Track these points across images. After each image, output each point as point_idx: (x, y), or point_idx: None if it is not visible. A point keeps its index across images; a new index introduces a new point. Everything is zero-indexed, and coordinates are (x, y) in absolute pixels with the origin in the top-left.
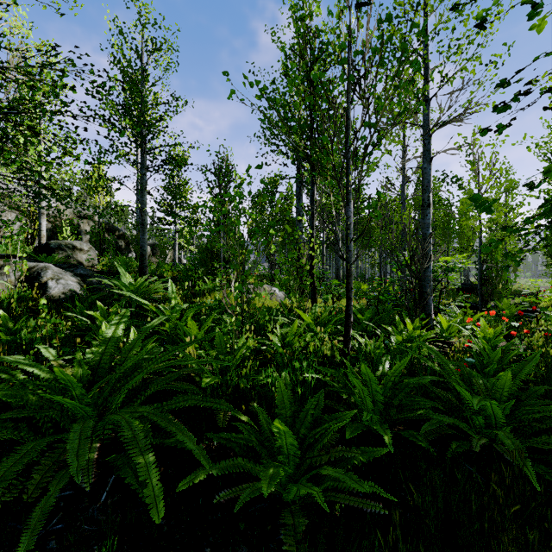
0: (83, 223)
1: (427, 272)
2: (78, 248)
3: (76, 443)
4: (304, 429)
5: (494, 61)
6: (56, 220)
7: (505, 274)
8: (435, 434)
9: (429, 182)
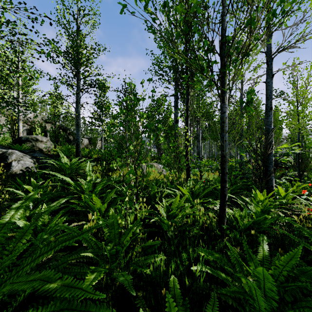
0: (48, 126)
1: (270, 156)
2: (39, 140)
3: None
4: None
5: None
6: (32, 124)
7: None
8: None
9: (271, 92)
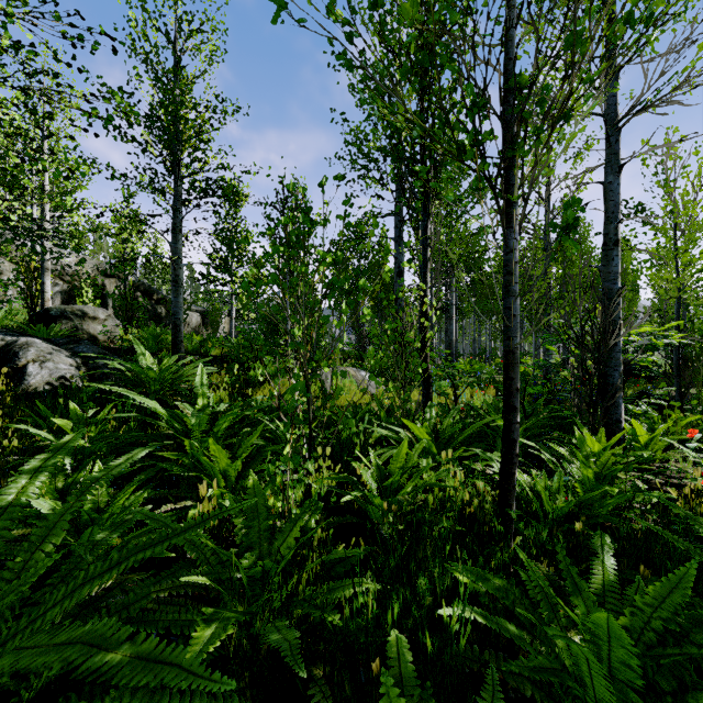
0: (109, 284)
1: (613, 353)
2: (90, 316)
3: None
4: None
5: None
6: (74, 279)
7: None
8: None
9: (617, 205)
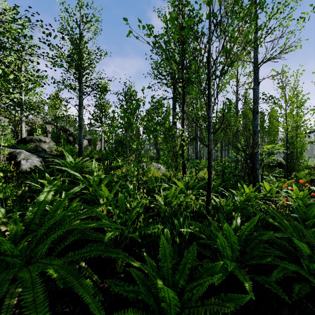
0: (48, 127)
1: (256, 155)
2: (42, 141)
3: None
4: (183, 280)
5: (303, 17)
6: (32, 125)
7: (302, 156)
8: (279, 276)
9: (258, 97)
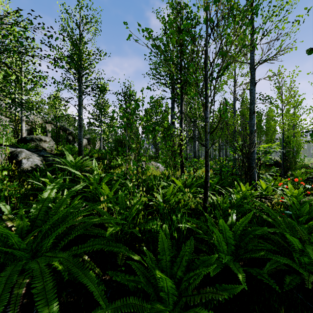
0: (48, 126)
1: (253, 154)
2: (43, 140)
3: (1, 288)
4: (180, 271)
5: (297, 20)
6: (32, 124)
7: (298, 155)
8: (272, 269)
9: (254, 98)
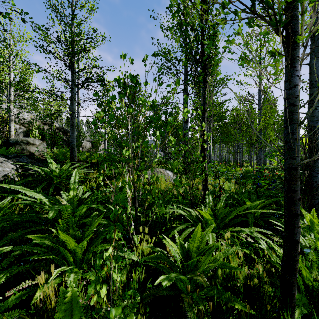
0: (46, 128)
1: (316, 163)
2: (31, 143)
3: None
4: None
5: None
6: (29, 125)
7: None
8: None
9: (318, 76)
